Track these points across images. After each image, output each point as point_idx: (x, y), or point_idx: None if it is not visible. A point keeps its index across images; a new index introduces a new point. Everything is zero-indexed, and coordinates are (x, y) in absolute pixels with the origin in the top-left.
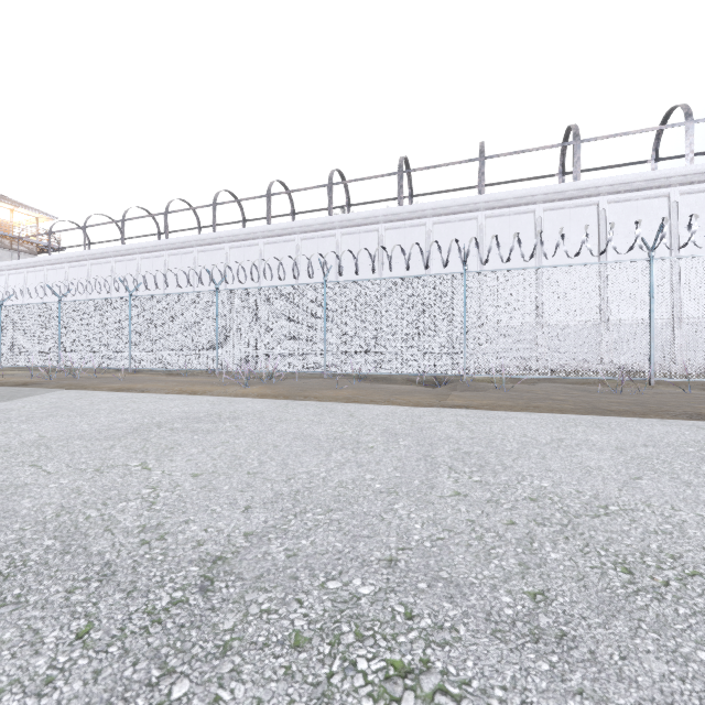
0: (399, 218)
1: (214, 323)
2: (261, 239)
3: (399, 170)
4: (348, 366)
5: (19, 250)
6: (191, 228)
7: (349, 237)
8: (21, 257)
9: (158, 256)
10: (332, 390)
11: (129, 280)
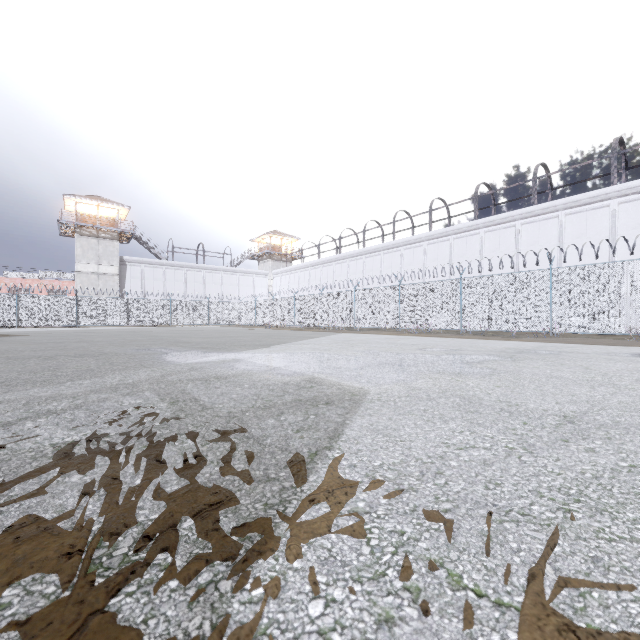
0: (533, 215)
1: (397, 303)
2: (425, 242)
3: (533, 177)
4: (474, 326)
5: (284, 261)
6: (377, 237)
7: (491, 233)
8: (285, 264)
9: (359, 259)
10: (456, 336)
11: (343, 275)
